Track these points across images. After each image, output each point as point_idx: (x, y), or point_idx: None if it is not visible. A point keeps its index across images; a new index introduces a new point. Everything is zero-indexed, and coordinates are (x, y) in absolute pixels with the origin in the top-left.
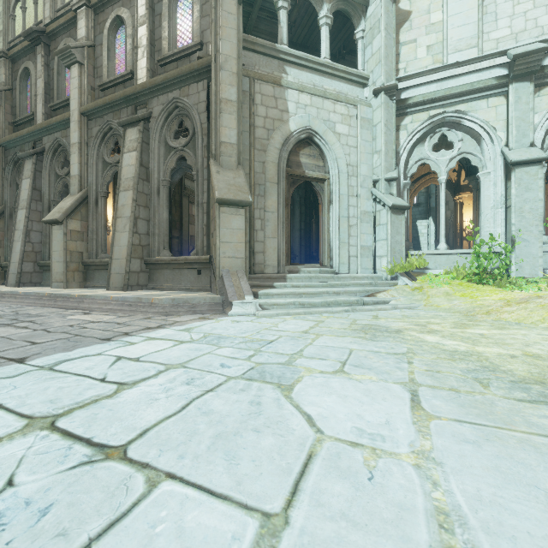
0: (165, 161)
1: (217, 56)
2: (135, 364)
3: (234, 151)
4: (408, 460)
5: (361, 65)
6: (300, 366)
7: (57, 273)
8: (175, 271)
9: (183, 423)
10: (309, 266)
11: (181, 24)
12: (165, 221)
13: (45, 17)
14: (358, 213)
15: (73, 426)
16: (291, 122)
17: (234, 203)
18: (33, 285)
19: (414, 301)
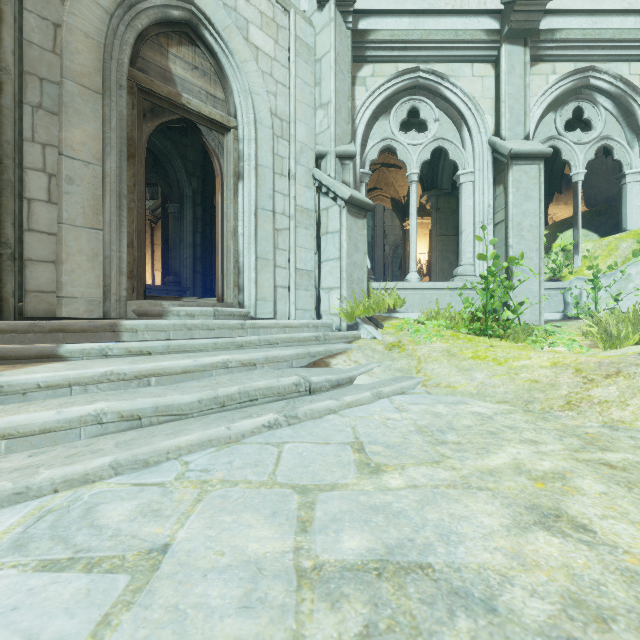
0: None
1: None
2: None
3: None
4: None
5: None
6: None
7: None
8: None
9: None
10: (191, 303)
11: None
12: None
13: None
14: (291, 208)
15: None
16: None
17: None
18: None
19: (399, 373)
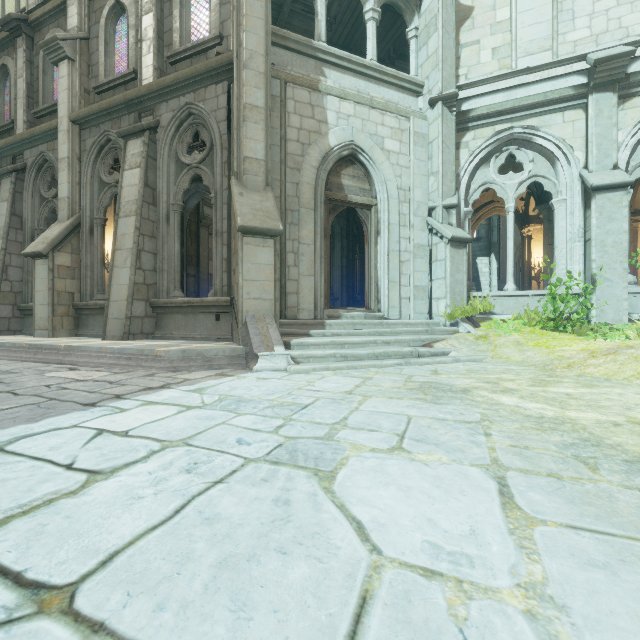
0: (176, 181)
1: (239, 51)
2: (121, 440)
3: (261, 169)
4: (514, 602)
5: (415, 70)
6: (344, 441)
7: (41, 319)
8: (188, 315)
9: (173, 539)
10: (352, 310)
11: (197, 16)
12: (176, 254)
13: (29, 4)
14: (411, 247)
15: (1, 549)
16: (331, 135)
17: (260, 232)
18: (12, 333)
19: (479, 352)
